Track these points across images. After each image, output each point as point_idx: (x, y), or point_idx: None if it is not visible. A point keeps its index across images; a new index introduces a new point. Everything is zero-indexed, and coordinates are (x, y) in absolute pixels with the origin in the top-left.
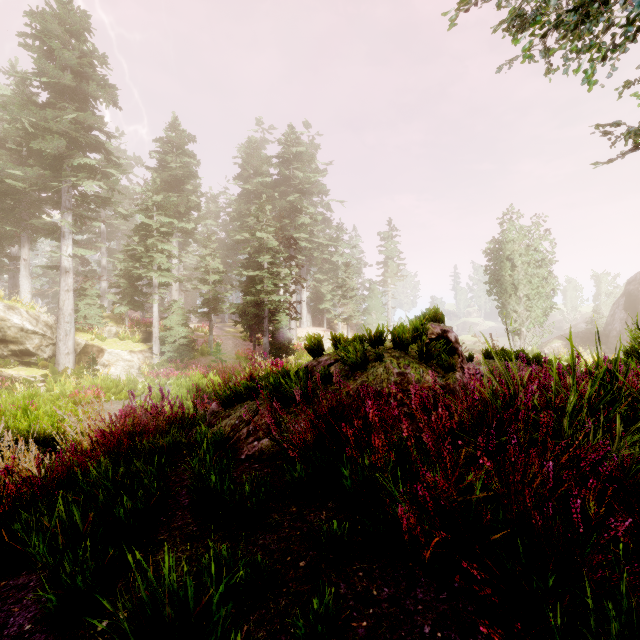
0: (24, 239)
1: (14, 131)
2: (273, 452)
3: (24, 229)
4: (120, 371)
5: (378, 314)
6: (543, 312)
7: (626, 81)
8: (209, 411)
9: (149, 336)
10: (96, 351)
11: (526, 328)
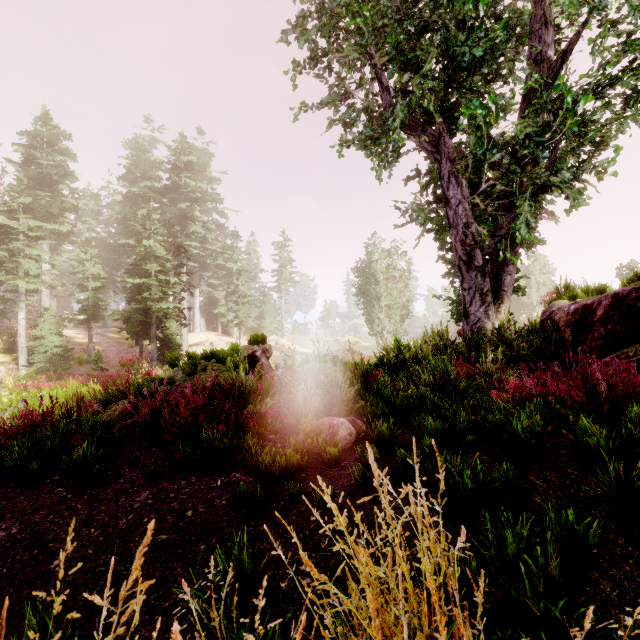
0: None
1: None
2: (134, 425)
3: None
4: None
5: (271, 318)
6: (398, 319)
7: (408, 176)
8: (91, 411)
9: (13, 346)
10: None
11: (386, 331)
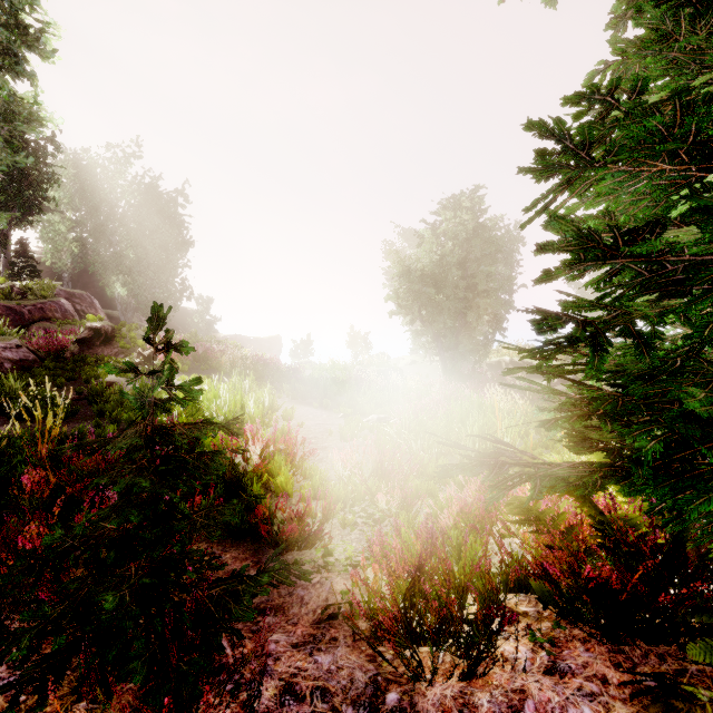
0: None
1: None
2: None
3: None
4: None
5: None
6: None
7: None
8: None
9: None
10: None
11: None
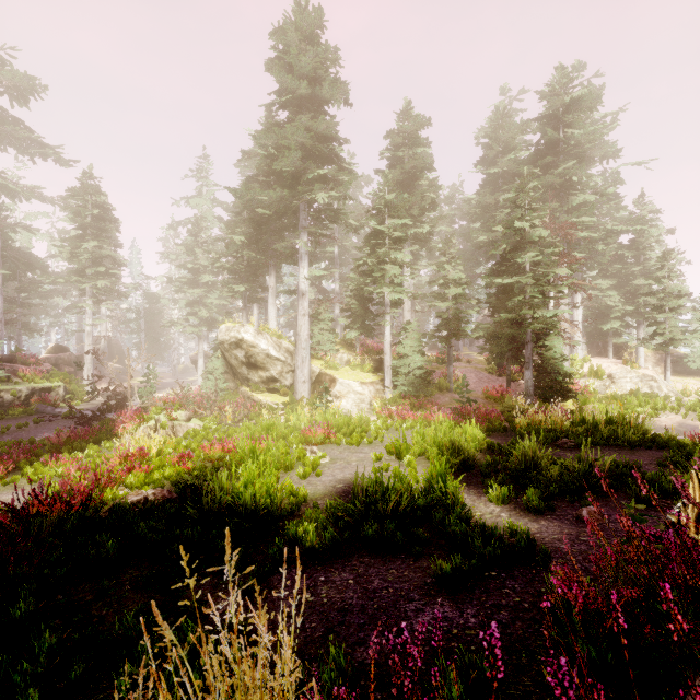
0: (271, 267)
1: (263, 161)
2: None
3: (271, 257)
4: (351, 405)
5: None
6: None
7: None
8: None
9: (380, 365)
10: (328, 380)
11: None
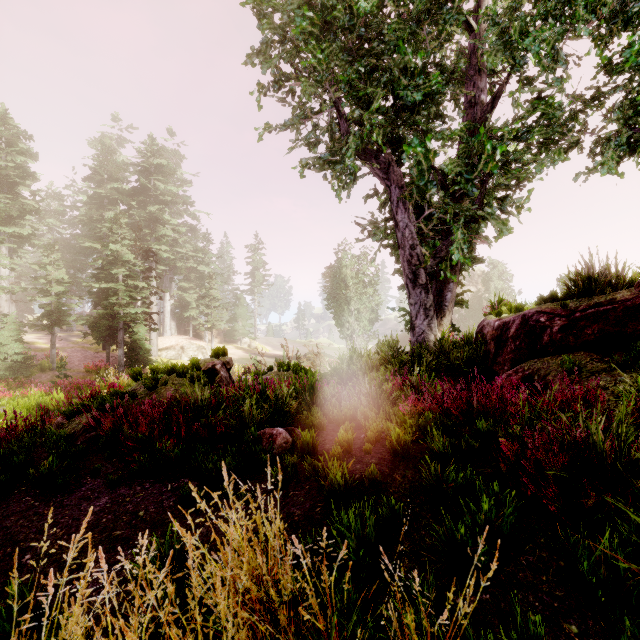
0: None
1: None
2: (98, 438)
3: None
4: None
5: (244, 321)
6: (368, 322)
7: (367, 194)
8: (55, 423)
9: None
10: None
11: (356, 335)
